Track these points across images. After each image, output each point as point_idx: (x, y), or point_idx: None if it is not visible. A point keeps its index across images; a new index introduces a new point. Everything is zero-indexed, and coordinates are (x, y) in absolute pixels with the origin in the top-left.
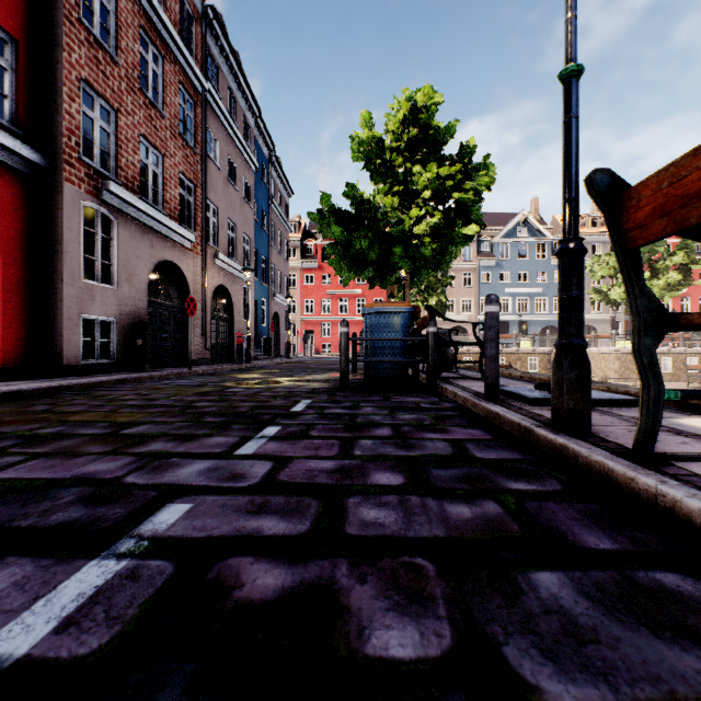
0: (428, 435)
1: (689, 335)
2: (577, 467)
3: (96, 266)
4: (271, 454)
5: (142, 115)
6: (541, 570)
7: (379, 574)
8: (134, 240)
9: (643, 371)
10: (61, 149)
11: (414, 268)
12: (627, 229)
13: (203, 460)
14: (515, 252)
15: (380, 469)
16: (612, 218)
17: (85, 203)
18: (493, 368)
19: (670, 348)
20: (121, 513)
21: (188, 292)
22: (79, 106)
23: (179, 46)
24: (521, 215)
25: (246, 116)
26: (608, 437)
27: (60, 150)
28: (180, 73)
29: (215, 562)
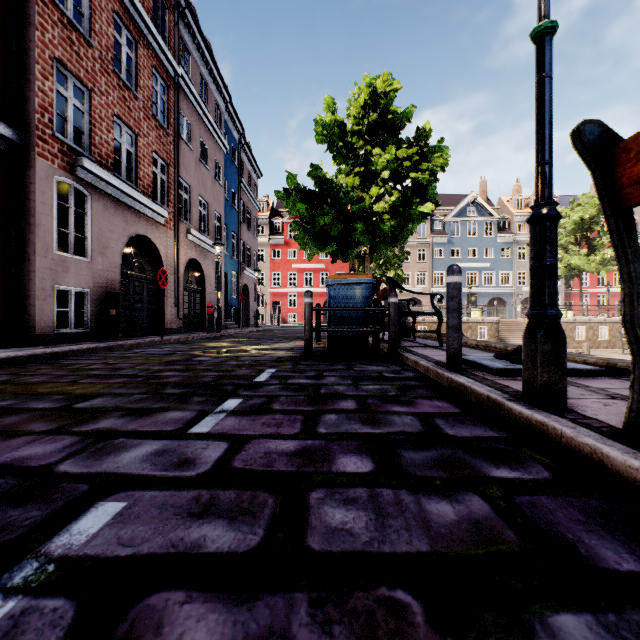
0: (394, 408)
1: None
2: (560, 447)
3: (70, 239)
4: (228, 432)
5: (116, 96)
6: (562, 610)
7: (350, 622)
8: (107, 215)
9: (636, 344)
10: (34, 125)
11: (374, 244)
12: (620, 186)
13: (152, 441)
14: (465, 230)
15: (346, 451)
16: (603, 175)
17: (59, 178)
18: (455, 338)
19: (607, 318)
20: (35, 517)
21: (162, 265)
22: (52, 84)
23: (152, 32)
24: (471, 196)
25: (217, 101)
26: (586, 412)
27: (33, 126)
28: (153, 58)
29: (132, 601)
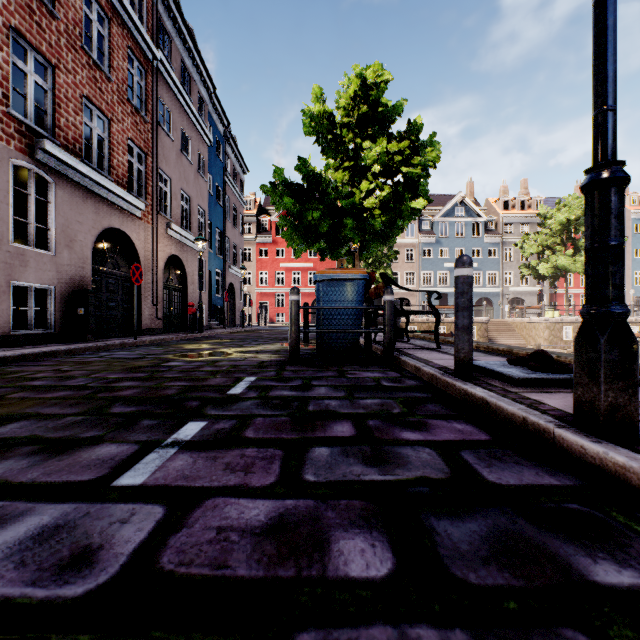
0: (404, 434)
1: None
2: None
3: (30, 230)
4: (171, 483)
5: (85, 75)
6: None
7: None
8: (75, 204)
9: None
10: None
11: (363, 241)
12: None
13: (48, 505)
14: (453, 230)
15: (346, 523)
16: None
17: (16, 161)
18: (466, 341)
19: None
20: None
21: (138, 261)
22: (7, 56)
23: (127, 10)
24: (459, 196)
25: (201, 91)
26: None
27: None
28: (128, 38)
29: None
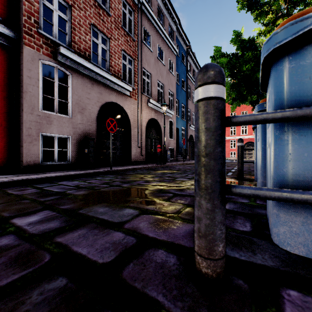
0: None
1: None
2: None
3: (55, 103)
4: None
5: (92, 12)
6: None
7: None
8: (85, 88)
9: None
10: (22, 24)
11: None
12: None
13: None
14: None
15: None
16: None
17: (44, 61)
18: None
19: None
20: None
21: (129, 122)
22: None
23: None
24: None
25: (170, 24)
26: None
27: (22, 25)
28: None
29: None
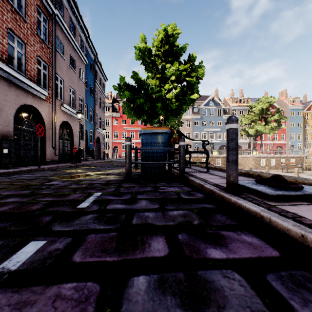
0: (209, 252)
1: (280, 149)
2: None
3: None
4: None
5: (9, 16)
6: None
7: None
8: (2, 90)
9: None
10: None
11: (166, 116)
12: None
13: None
14: (208, 112)
15: None
16: None
17: None
18: (234, 169)
19: (274, 155)
20: None
21: (44, 124)
22: None
23: None
24: (211, 96)
25: (81, 35)
26: None
27: None
28: (37, 0)
29: None
